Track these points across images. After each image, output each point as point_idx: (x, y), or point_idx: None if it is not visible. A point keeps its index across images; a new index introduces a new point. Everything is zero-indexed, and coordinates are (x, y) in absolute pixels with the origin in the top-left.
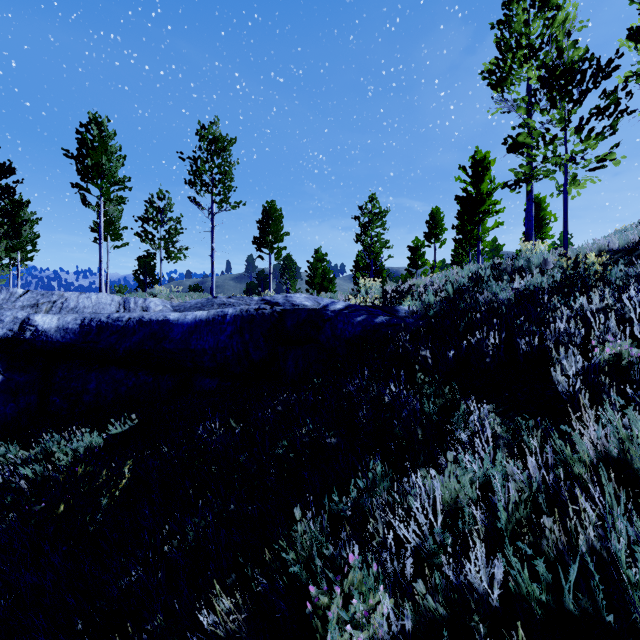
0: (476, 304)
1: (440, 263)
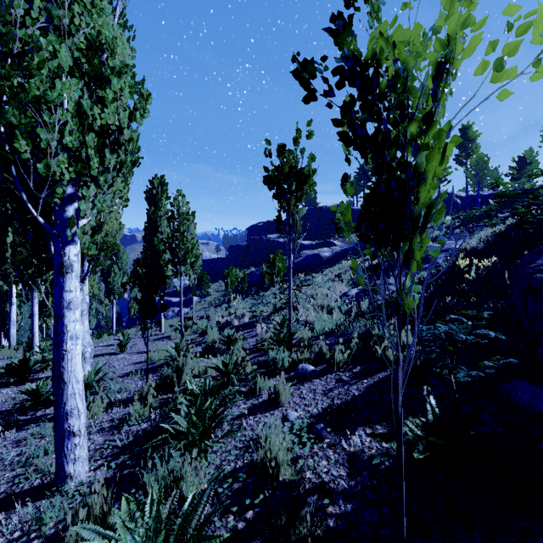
0: None
1: None
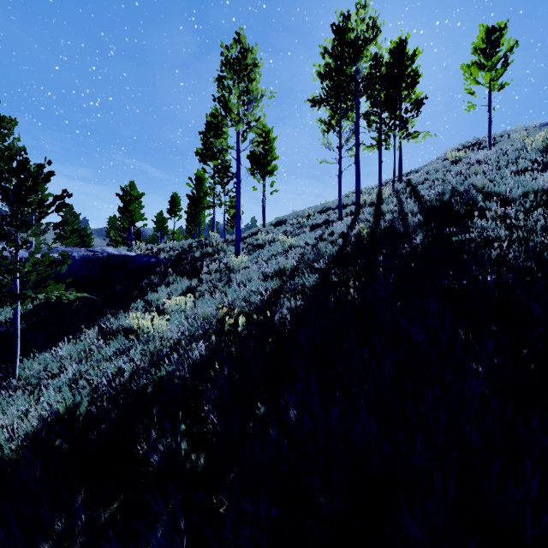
0: (188, 256)
1: (178, 231)
